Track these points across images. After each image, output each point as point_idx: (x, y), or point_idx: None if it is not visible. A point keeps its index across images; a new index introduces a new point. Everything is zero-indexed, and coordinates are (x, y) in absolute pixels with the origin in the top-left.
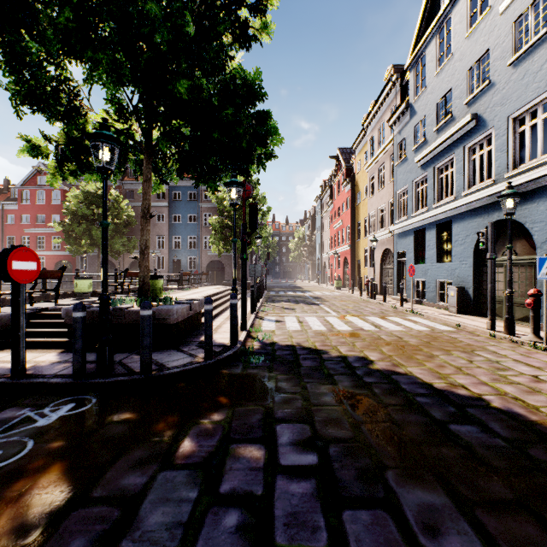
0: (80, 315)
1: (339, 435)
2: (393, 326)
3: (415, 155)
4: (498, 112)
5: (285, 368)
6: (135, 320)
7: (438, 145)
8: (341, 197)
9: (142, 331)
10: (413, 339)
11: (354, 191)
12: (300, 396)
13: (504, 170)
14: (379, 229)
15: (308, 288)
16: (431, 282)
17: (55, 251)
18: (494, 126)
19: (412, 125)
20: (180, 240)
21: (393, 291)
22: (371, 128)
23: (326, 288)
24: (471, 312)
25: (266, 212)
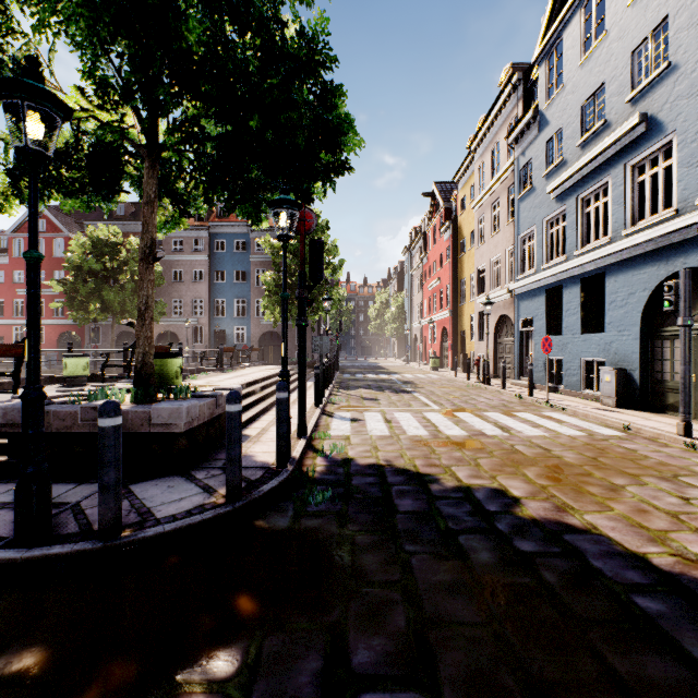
0: None
1: None
2: (529, 429)
3: (547, 182)
4: (684, 107)
5: (367, 517)
6: None
7: (584, 165)
8: (438, 246)
9: (100, 457)
10: (568, 453)
11: (456, 239)
12: (400, 592)
13: (695, 194)
14: (491, 288)
15: (395, 368)
16: (572, 361)
17: (57, 319)
18: (677, 128)
19: (542, 140)
20: (224, 305)
21: (514, 373)
22: (480, 152)
23: (418, 368)
24: (637, 405)
25: (338, 266)
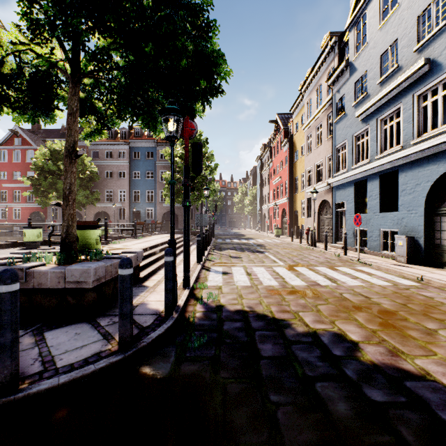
0: None
1: None
2: (350, 280)
3: (356, 110)
4: None
5: (236, 362)
6: (40, 283)
7: (383, 96)
8: (279, 156)
9: None
10: (384, 300)
11: (291, 150)
12: None
13: None
14: (316, 183)
15: (251, 236)
16: (373, 231)
17: (29, 203)
18: None
19: (352, 82)
20: (139, 194)
21: (332, 239)
22: (308, 92)
23: (266, 236)
24: (422, 262)
25: (214, 168)
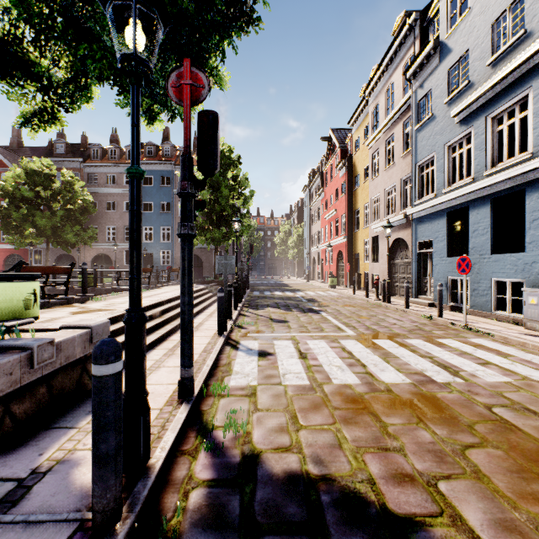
0: None
1: None
2: (480, 369)
3: (450, 108)
4: None
5: None
6: None
7: (498, 81)
8: (334, 182)
9: None
10: None
11: (350, 175)
12: None
13: None
14: (385, 215)
15: (298, 286)
16: (480, 282)
17: (3, 244)
18: None
19: (444, 69)
20: (152, 232)
21: (411, 291)
22: (375, 95)
23: (317, 286)
24: None
25: (248, 196)
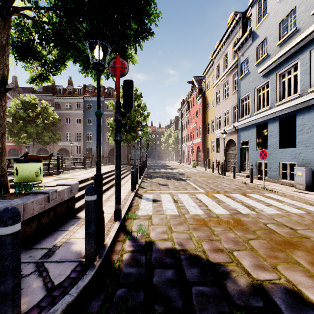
0: None
1: None
2: (266, 208)
3: (258, 68)
4: None
5: None
6: None
7: (282, 55)
8: (195, 107)
9: None
10: (310, 232)
11: (204, 103)
12: None
13: None
14: (223, 126)
15: (174, 166)
16: (273, 163)
17: (8, 142)
18: None
19: (254, 46)
20: (91, 135)
21: (237, 169)
22: (217, 58)
23: (185, 166)
24: None
25: (146, 115)
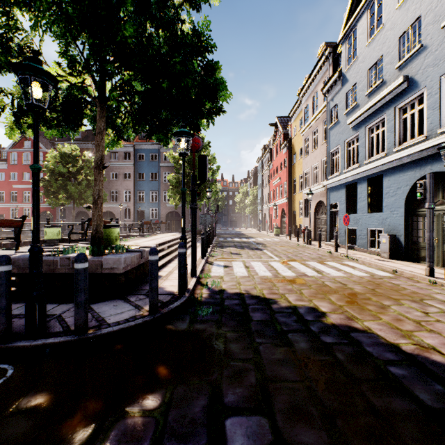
0: (3, 270)
1: (310, 440)
2: (334, 272)
3: (347, 118)
4: (431, 72)
5: (234, 323)
6: None
7: (370, 107)
8: (279, 157)
9: (75, 286)
10: (357, 286)
11: (290, 153)
12: (253, 364)
13: (437, 126)
14: (312, 184)
15: (252, 235)
16: (362, 230)
17: None
18: (426, 85)
19: (344, 91)
20: (144, 194)
21: (326, 237)
22: (306, 98)
23: (266, 235)
24: (402, 257)
25: (215, 170)
